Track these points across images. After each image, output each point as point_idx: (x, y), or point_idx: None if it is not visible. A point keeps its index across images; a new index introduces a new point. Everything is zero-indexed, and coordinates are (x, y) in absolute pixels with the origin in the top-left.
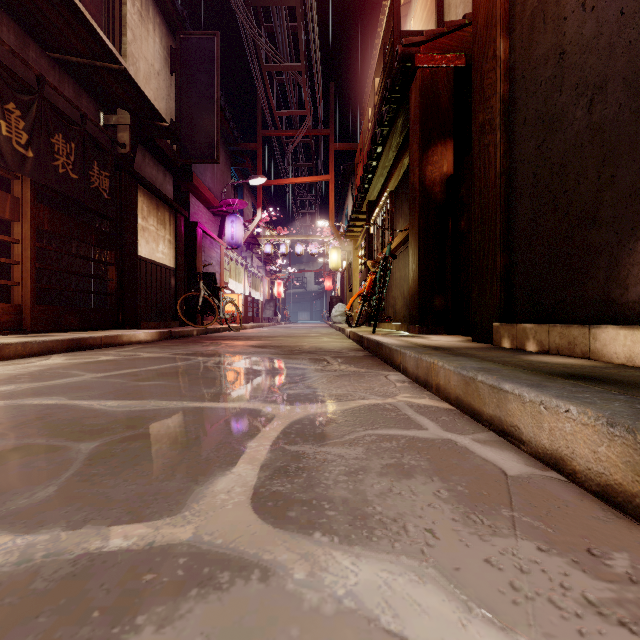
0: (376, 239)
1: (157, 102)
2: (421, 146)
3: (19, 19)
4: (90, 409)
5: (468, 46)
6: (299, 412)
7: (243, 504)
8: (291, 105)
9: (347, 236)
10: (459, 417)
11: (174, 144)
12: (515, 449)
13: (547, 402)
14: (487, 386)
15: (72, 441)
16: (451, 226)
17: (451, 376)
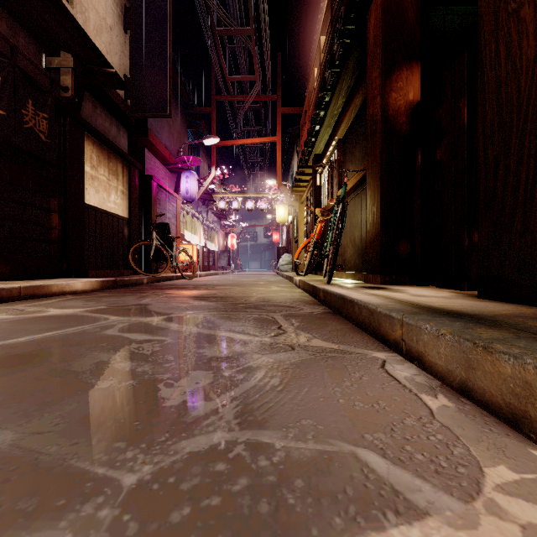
0: (322, 190)
1: (109, 56)
2: (383, 70)
3: None
4: None
5: None
6: None
7: None
8: (242, 71)
9: (293, 191)
10: None
11: (128, 99)
12: None
13: None
14: None
15: None
16: (420, 160)
17: None
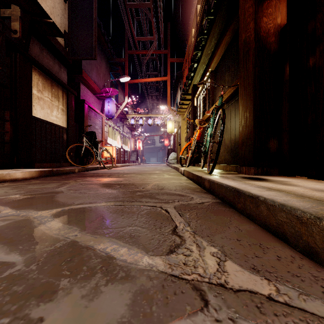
0: (198, 109)
1: (53, 16)
2: None
3: None
4: None
5: None
6: None
7: None
8: (145, 34)
9: (178, 112)
10: None
11: (67, 47)
12: None
13: None
14: None
15: None
16: (288, 71)
17: None
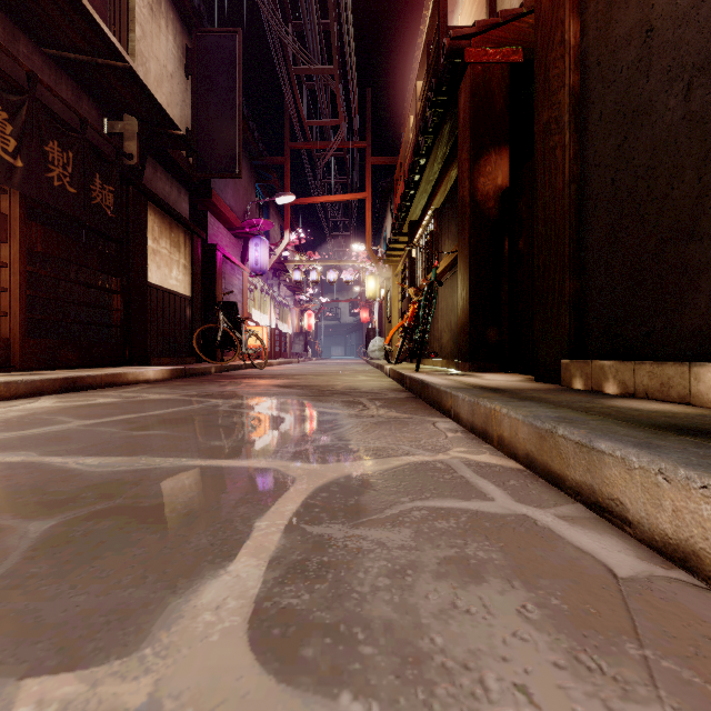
0: (419, 264)
1: (170, 108)
2: (472, 154)
3: (7, 8)
4: (62, 469)
5: (526, 39)
6: (327, 474)
7: (236, 632)
8: (323, 114)
9: (386, 261)
10: (532, 481)
11: (190, 156)
12: (617, 531)
13: (669, 471)
14: (572, 443)
15: (21, 518)
16: (507, 247)
17: (519, 427)
